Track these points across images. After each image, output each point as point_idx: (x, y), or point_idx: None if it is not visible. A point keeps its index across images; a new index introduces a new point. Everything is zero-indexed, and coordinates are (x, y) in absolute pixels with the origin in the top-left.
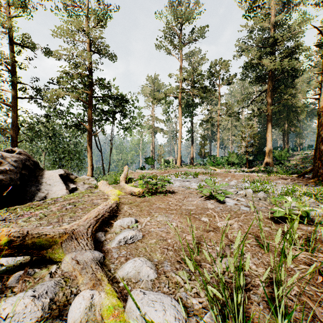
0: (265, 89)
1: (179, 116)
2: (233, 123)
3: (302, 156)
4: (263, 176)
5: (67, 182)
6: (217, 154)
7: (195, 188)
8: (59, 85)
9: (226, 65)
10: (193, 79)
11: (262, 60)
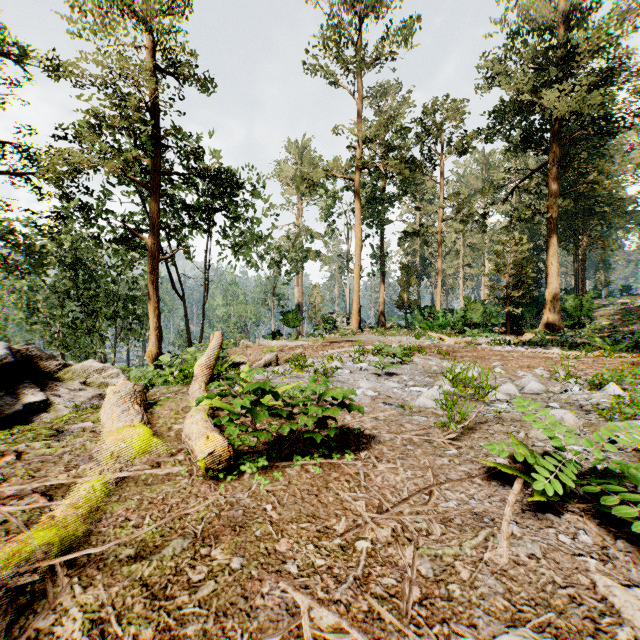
0: (544, 162)
1: (357, 221)
2: (467, 241)
3: (617, 309)
4: (579, 358)
5: (21, 384)
6: (437, 304)
7: (431, 411)
8: (81, 142)
9: (457, 111)
10: (387, 140)
11: (539, 98)
